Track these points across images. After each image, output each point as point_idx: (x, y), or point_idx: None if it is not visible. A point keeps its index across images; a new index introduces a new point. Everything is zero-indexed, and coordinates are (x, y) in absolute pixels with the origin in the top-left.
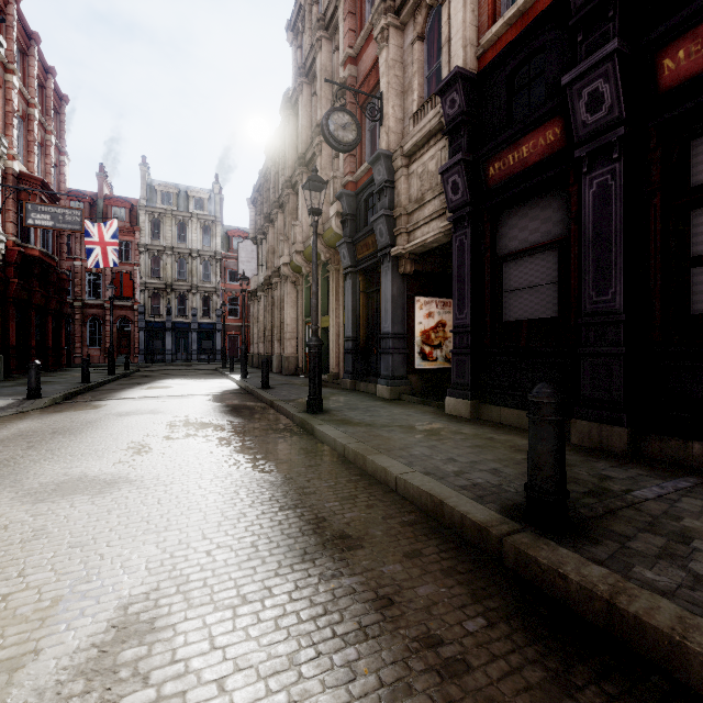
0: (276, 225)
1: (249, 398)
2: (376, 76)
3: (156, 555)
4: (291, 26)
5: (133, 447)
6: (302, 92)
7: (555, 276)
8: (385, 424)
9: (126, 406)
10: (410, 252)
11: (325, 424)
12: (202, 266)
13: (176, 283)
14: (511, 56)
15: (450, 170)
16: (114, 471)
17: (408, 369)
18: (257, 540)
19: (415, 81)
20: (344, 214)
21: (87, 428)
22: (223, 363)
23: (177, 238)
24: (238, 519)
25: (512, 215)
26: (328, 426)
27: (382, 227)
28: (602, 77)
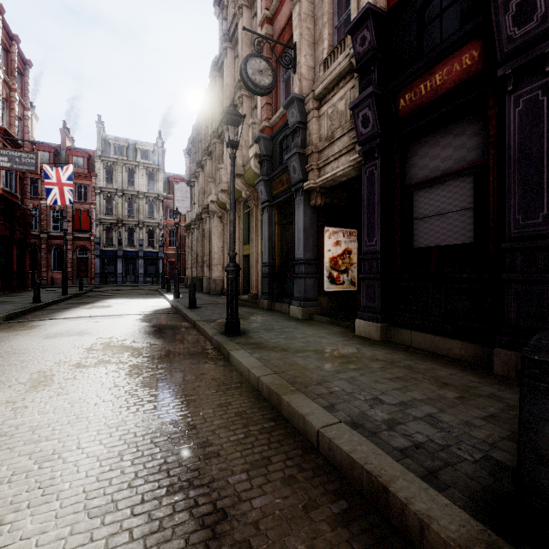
0: (205, 170)
1: (177, 317)
2: (289, 31)
3: None
4: (218, 2)
5: (34, 379)
6: (226, 55)
7: (469, 202)
8: (299, 348)
9: (59, 327)
10: (320, 186)
11: (240, 349)
12: (147, 205)
13: (126, 219)
14: None
15: (361, 104)
16: None
17: (318, 292)
18: None
19: (325, 31)
20: (261, 155)
21: (3, 354)
22: (162, 284)
23: (127, 183)
24: (103, 516)
25: (422, 145)
26: (243, 352)
27: (295, 164)
28: None
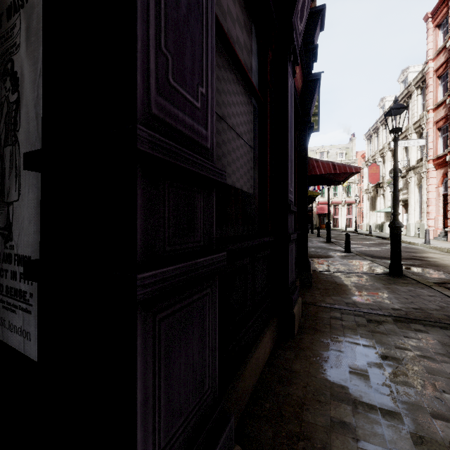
0: None
1: None
2: None
3: None
4: None
5: None
6: None
7: (252, 138)
8: None
9: None
10: None
11: None
12: None
13: None
14: None
15: None
16: None
17: None
18: None
19: None
20: None
21: None
22: None
23: None
24: None
25: None
26: None
27: None
28: (307, 2)
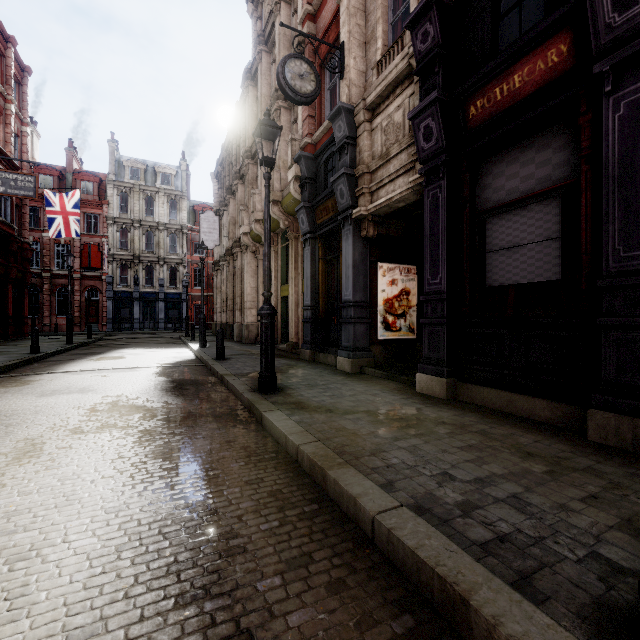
0: (237, 196)
1: (201, 370)
2: (336, 29)
3: None
4: None
5: (19, 449)
6: (261, 61)
7: (556, 230)
8: (348, 409)
9: (58, 383)
10: (373, 213)
11: (276, 410)
12: (169, 238)
13: (143, 255)
14: None
15: (423, 114)
16: None
17: (370, 340)
18: None
19: (379, 28)
20: (302, 178)
21: None
22: (186, 331)
23: (144, 212)
24: None
25: (497, 162)
26: (280, 414)
27: (343, 188)
28: None
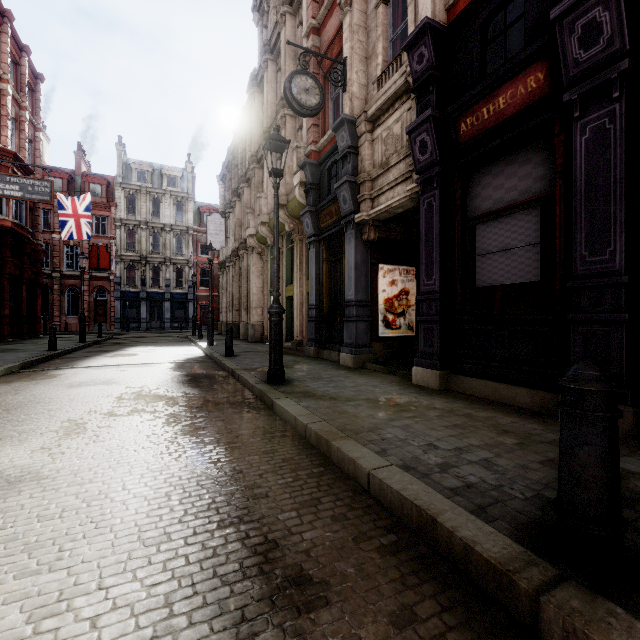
0: (243, 199)
1: (212, 366)
2: (339, 44)
3: (11, 629)
4: (257, 7)
5: (66, 427)
6: (267, 69)
7: (535, 236)
8: (350, 397)
9: (82, 376)
10: (374, 218)
11: (286, 398)
12: (175, 240)
13: (150, 256)
14: (485, 3)
15: (418, 129)
16: (27, 463)
17: (371, 337)
18: (174, 592)
19: (379, 45)
20: (307, 184)
21: (26, 403)
22: (193, 330)
23: (151, 214)
24: (158, 545)
25: (485, 174)
26: (289, 400)
27: (346, 194)
28: (601, 4)
